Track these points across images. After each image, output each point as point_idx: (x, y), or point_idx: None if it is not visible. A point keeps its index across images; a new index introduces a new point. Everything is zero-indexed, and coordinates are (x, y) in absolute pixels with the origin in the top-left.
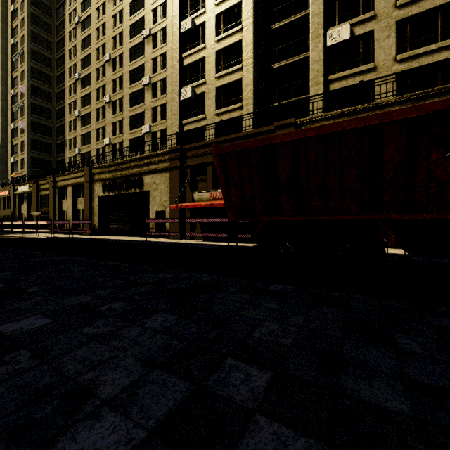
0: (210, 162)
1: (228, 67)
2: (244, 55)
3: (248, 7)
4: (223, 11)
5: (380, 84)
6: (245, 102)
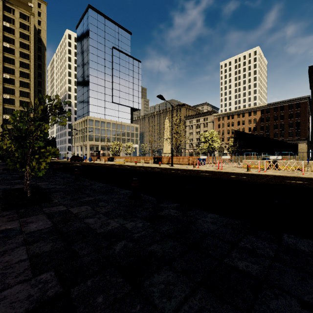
0: None
1: None
2: None
3: None
4: None
5: None
6: None
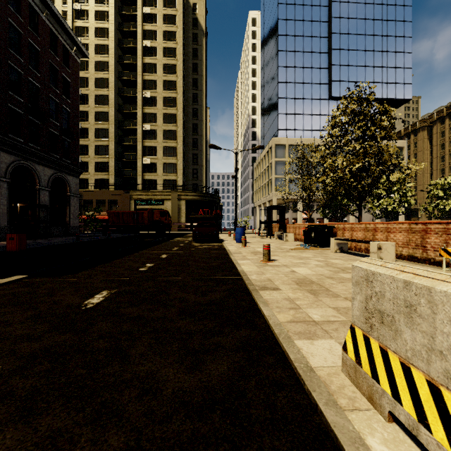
0: (95, 199)
1: (102, 154)
2: (110, 153)
3: (112, 134)
4: (99, 128)
5: (154, 186)
6: (110, 173)
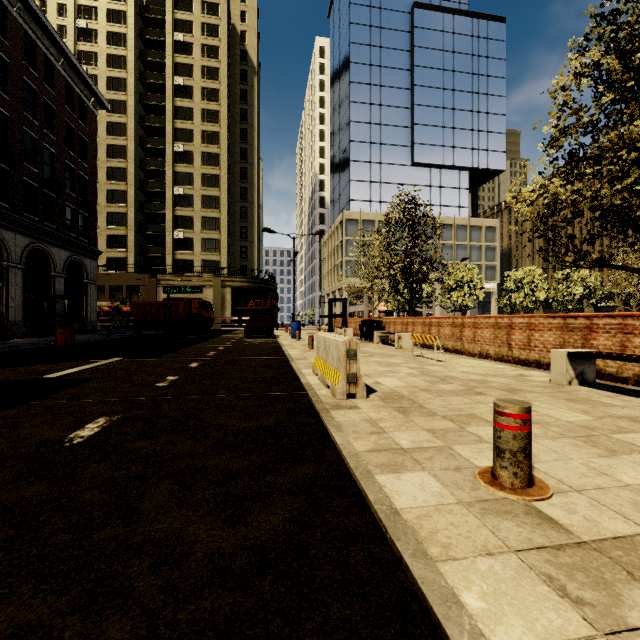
0: (108, 285)
1: (117, 225)
2: (128, 224)
3: (131, 198)
4: (113, 189)
5: (189, 269)
6: (129, 250)
